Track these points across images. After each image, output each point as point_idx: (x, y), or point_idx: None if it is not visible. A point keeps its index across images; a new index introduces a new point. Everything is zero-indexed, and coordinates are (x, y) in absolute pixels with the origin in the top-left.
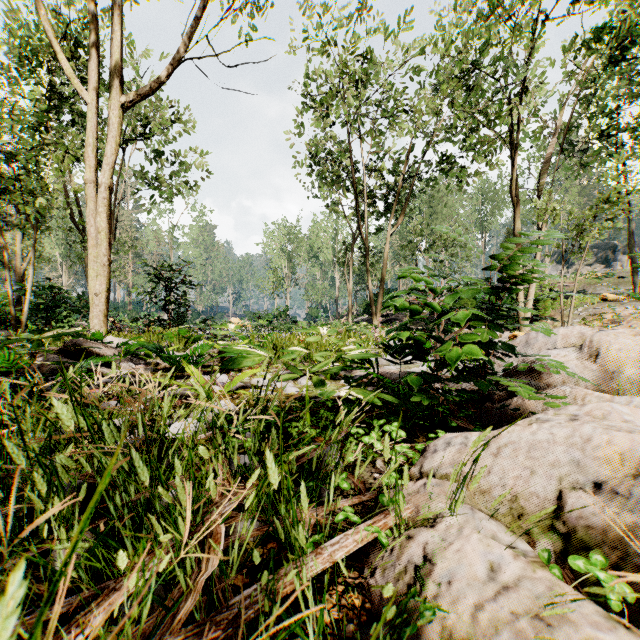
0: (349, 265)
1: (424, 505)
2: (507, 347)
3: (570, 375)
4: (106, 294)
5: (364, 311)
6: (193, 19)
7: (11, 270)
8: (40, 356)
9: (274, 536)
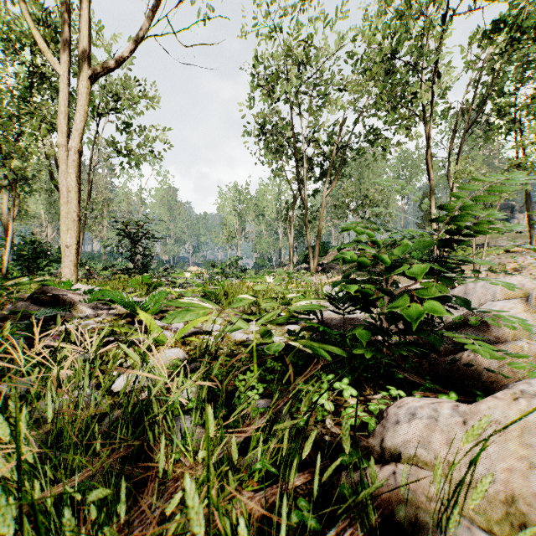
0: (290, 222)
1: (398, 506)
2: (462, 302)
3: (527, 331)
4: (76, 246)
5: (303, 261)
6: (154, 3)
7: (1, 225)
8: (11, 302)
9: (214, 533)
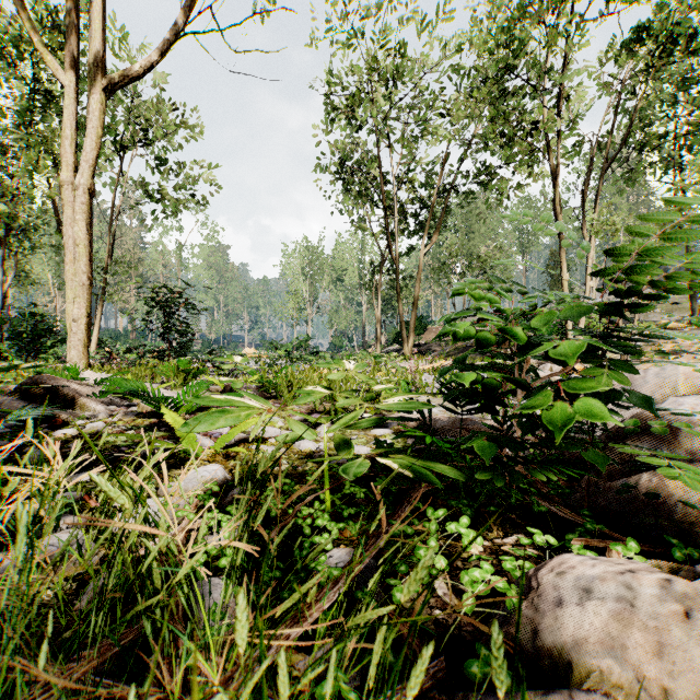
0: (377, 289)
1: None
2: (646, 399)
3: None
4: (86, 320)
5: (394, 340)
6: None
7: None
8: None
9: None
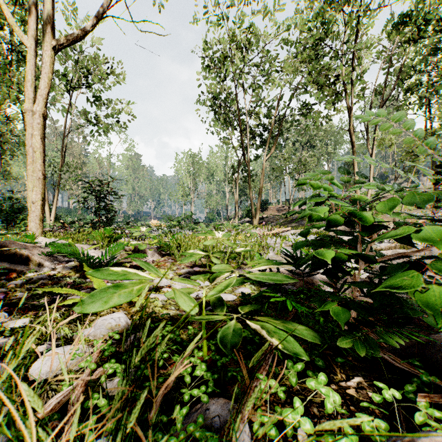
0: (236, 182)
1: None
2: None
3: None
4: (41, 202)
5: (246, 215)
6: None
7: None
8: None
9: None
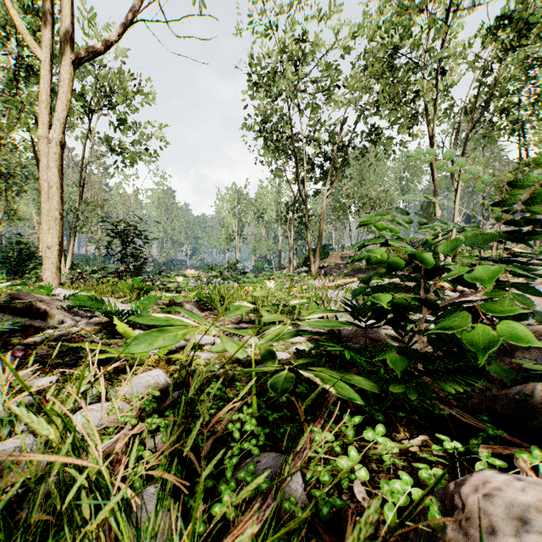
0: (290, 223)
1: None
2: None
3: None
4: (58, 247)
5: (303, 263)
6: None
7: None
8: None
9: None
